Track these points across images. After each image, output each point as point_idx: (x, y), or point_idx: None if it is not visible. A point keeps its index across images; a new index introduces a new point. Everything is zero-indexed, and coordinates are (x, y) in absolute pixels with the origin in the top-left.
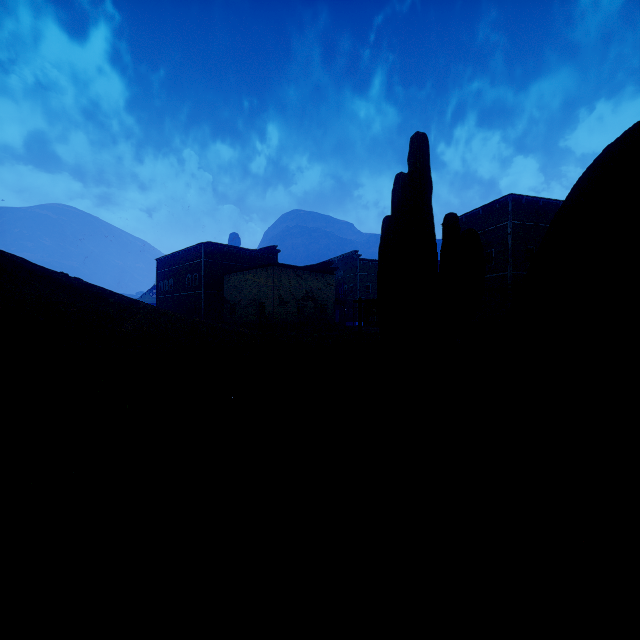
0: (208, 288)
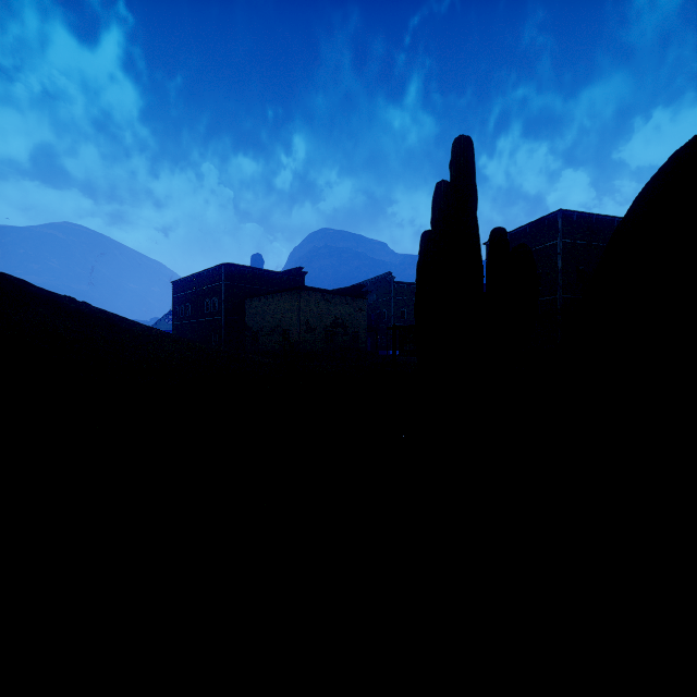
0: (228, 314)
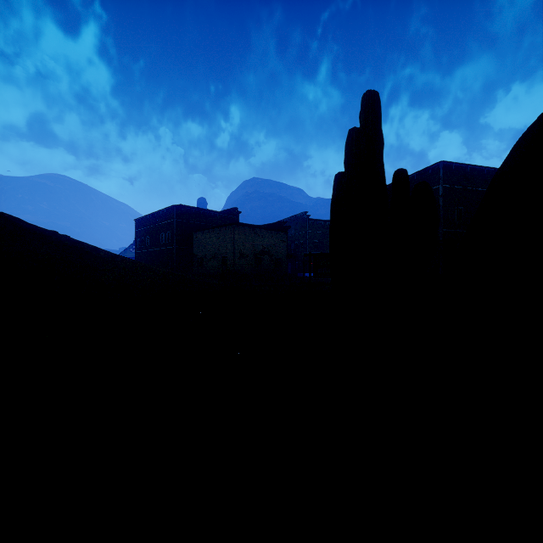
0: (179, 244)
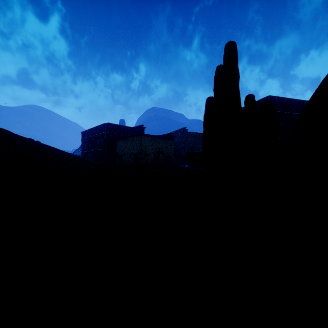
0: (108, 147)
